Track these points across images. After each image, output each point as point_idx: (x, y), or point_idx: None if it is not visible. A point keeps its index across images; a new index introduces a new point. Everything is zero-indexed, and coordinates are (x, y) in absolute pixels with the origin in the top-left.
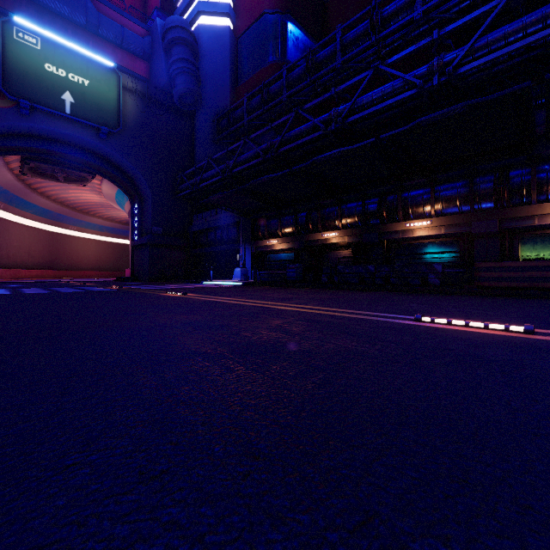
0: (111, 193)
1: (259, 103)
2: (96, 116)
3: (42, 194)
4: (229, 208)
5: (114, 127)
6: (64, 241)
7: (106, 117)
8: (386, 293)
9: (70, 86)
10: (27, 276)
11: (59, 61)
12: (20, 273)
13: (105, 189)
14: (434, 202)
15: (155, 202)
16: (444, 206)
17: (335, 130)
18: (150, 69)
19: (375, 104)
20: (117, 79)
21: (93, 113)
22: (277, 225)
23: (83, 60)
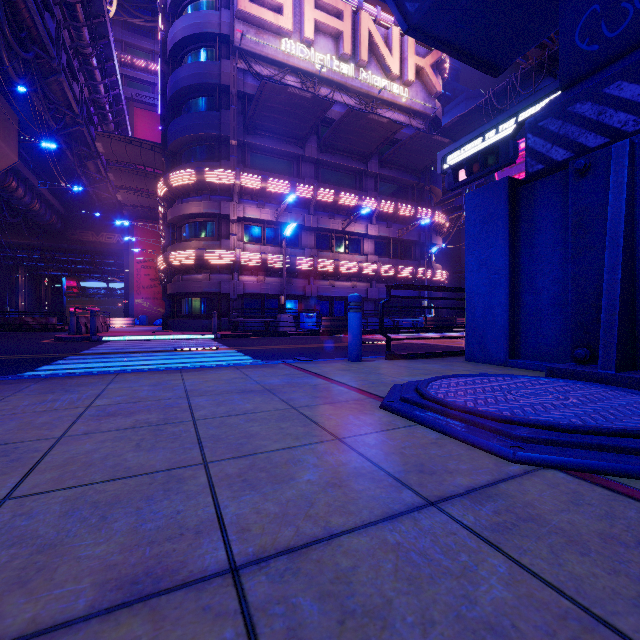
0: None
1: None
2: None
3: None
4: None
5: None
6: None
7: None
8: None
9: None
10: None
11: None
12: None
13: None
14: None
15: None
16: None
17: None
18: None
19: None
20: None
21: None
22: None
23: None
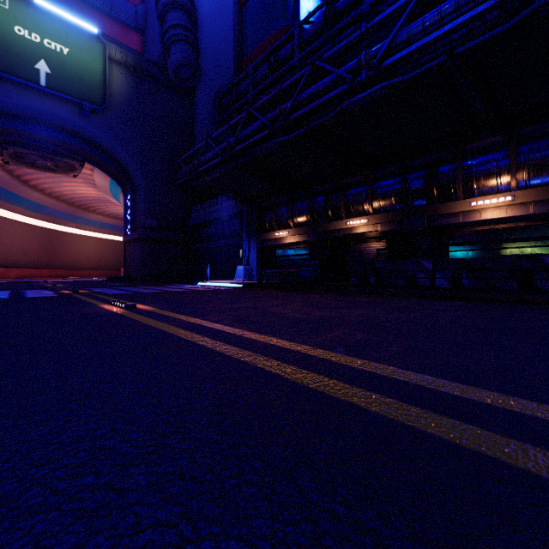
0: (104, 185)
1: (267, 73)
2: (77, 90)
3: (34, 188)
4: (231, 196)
5: (99, 104)
6: (62, 238)
7: (90, 91)
8: (474, 305)
9: (45, 54)
10: (19, 275)
11: (32, 24)
12: (11, 273)
13: (97, 180)
14: (516, 169)
15: (148, 191)
16: (532, 174)
17: (366, 80)
18: (144, 42)
19: (425, 35)
20: (102, 48)
21: (73, 87)
22: (287, 213)
23: (62, 24)
